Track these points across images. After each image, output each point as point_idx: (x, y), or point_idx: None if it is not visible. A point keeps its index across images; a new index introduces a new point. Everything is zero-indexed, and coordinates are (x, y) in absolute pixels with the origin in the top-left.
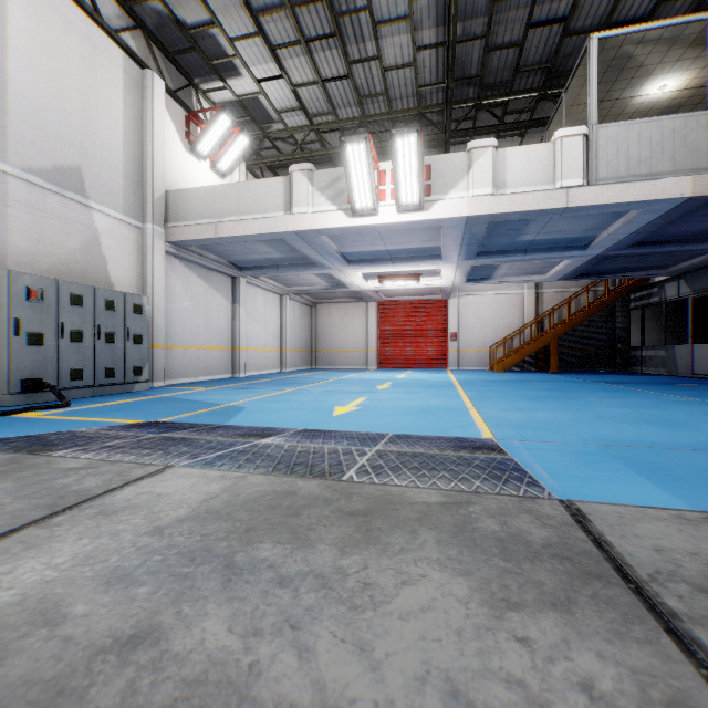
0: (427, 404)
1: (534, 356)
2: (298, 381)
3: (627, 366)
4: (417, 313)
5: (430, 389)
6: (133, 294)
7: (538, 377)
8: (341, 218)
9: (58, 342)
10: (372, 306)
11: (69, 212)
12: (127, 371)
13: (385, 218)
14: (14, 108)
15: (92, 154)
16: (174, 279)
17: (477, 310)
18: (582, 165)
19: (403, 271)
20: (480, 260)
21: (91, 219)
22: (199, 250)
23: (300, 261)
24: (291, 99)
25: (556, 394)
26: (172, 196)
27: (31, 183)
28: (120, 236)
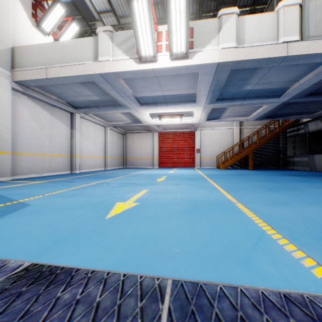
0: (196, 197)
1: (239, 161)
2: (108, 175)
3: (285, 166)
4: (179, 138)
5: (192, 181)
6: None
7: (247, 172)
8: (131, 64)
9: None
10: (155, 135)
11: None
12: None
13: (162, 64)
14: None
15: None
16: (22, 108)
17: (210, 137)
18: (298, 26)
19: (172, 112)
20: (217, 104)
21: None
22: (42, 91)
23: (111, 103)
24: (105, 3)
25: (278, 184)
26: (17, 50)
27: None
28: None
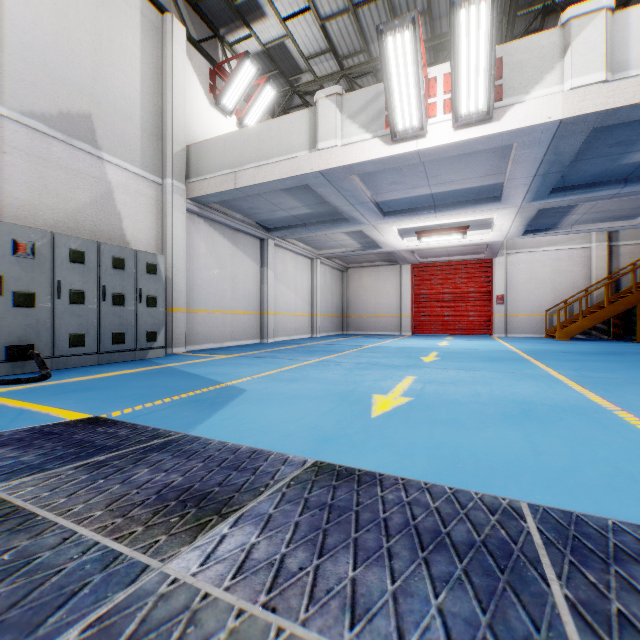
0: (519, 394)
1: (606, 322)
2: (326, 348)
3: None
4: (456, 275)
5: (498, 365)
6: (146, 252)
7: (630, 348)
8: (377, 147)
9: (53, 303)
10: (406, 269)
11: (77, 163)
12: (139, 336)
13: (436, 139)
14: (12, 45)
15: (104, 102)
16: (197, 239)
17: (529, 269)
18: None
19: (446, 224)
20: (553, 200)
21: (103, 172)
22: (224, 209)
23: (329, 217)
24: (319, 39)
25: None
26: (193, 150)
27: (32, 128)
28: (136, 191)
